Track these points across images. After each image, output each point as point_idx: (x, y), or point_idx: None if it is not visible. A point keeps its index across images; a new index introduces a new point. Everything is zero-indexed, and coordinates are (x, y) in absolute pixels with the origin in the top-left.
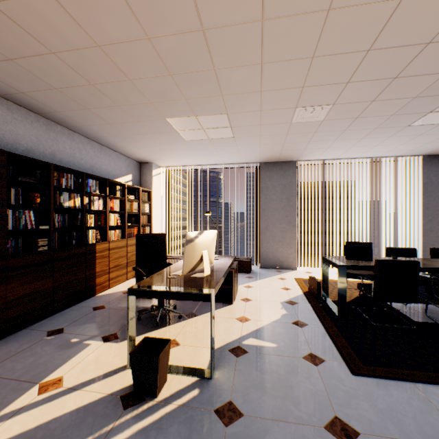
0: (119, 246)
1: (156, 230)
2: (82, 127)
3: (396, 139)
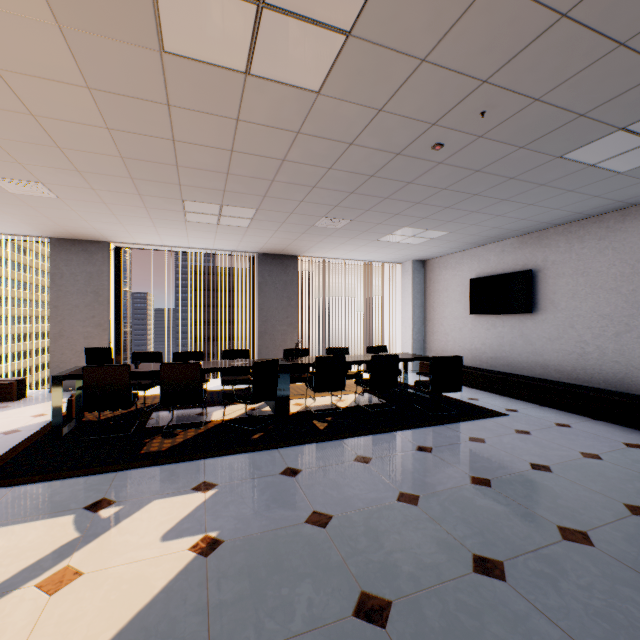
0: None
1: None
2: None
3: (199, 233)
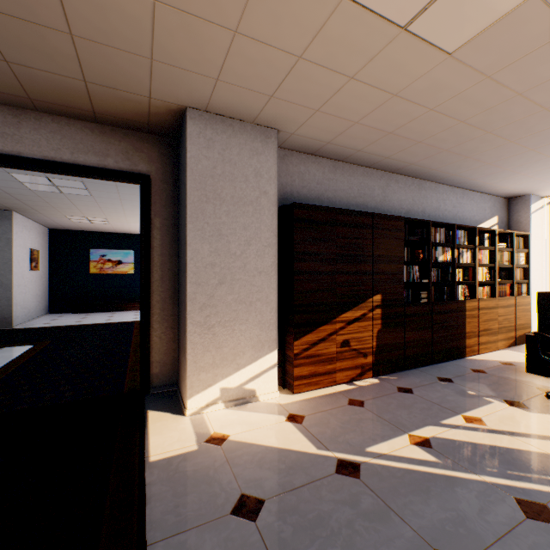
0: (487, 306)
1: (535, 290)
2: (450, 177)
3: None
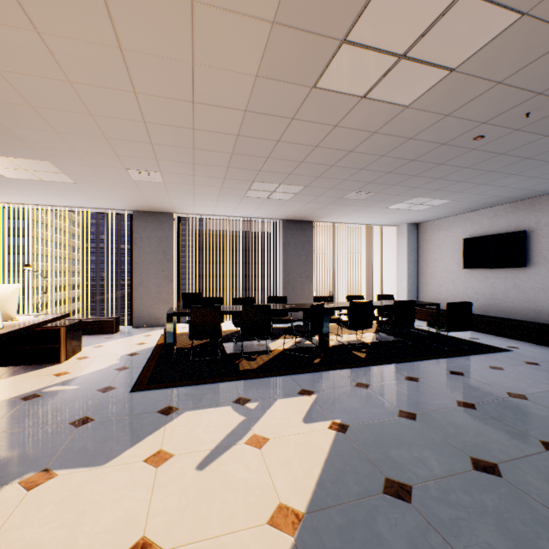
0: None
1: None
2: None
3: (247, 205)
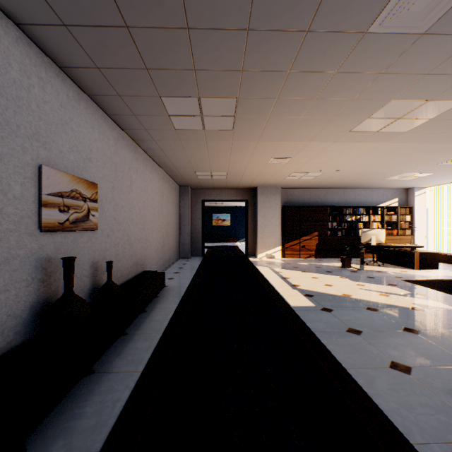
0: None
1: (419, 233)
2: (356, 187)
3: None
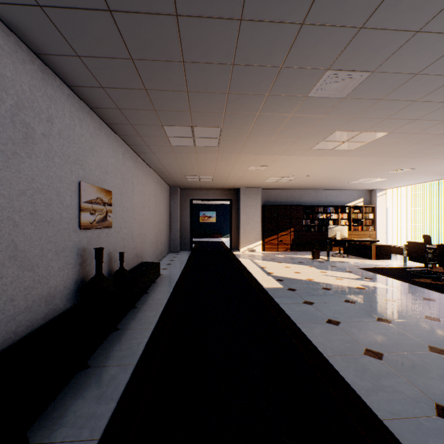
0: None
1: (381, 229)
2: (327, 189)
3: None
